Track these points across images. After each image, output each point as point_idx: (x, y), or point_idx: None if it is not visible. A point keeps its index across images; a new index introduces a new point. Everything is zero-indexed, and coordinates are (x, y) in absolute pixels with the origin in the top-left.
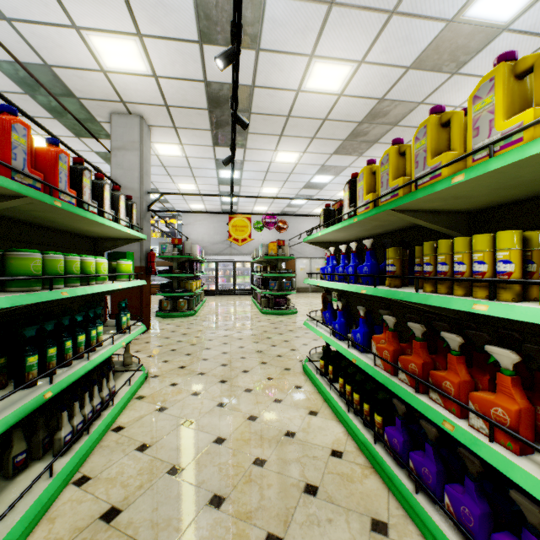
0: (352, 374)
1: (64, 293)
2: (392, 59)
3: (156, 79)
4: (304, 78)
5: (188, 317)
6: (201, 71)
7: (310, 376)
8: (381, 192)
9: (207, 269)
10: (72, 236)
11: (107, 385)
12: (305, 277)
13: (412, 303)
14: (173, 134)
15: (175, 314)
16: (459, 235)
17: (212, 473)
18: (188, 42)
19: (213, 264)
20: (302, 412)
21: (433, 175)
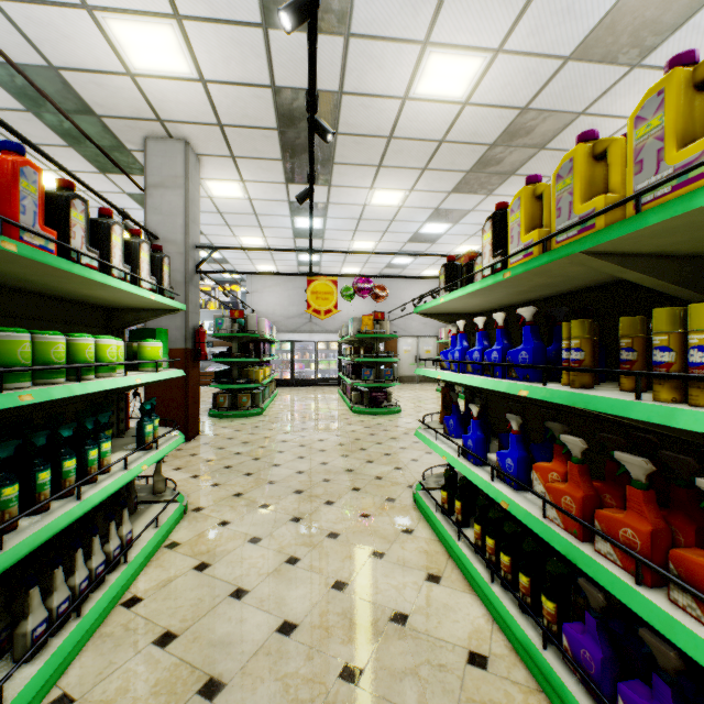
0: (496, 520)
1: (25, 396)
2: (544, 45)
3: (204, 85)
4: (413, 78)
5: (252, 418)
6: (266, 71)
7: (425, 513)
8: (558, 226)
9: (280, 351)
10: (72, 305)
11: (119, 530)
12: (410, 362)
13: (618, 416)
14: (231, 167)
15: (234, 413)
16: (697, 298)
17: (271, 696)
18: (247, 26)
19: (288, 345)
20: (416, 575)
21: (681, 181)
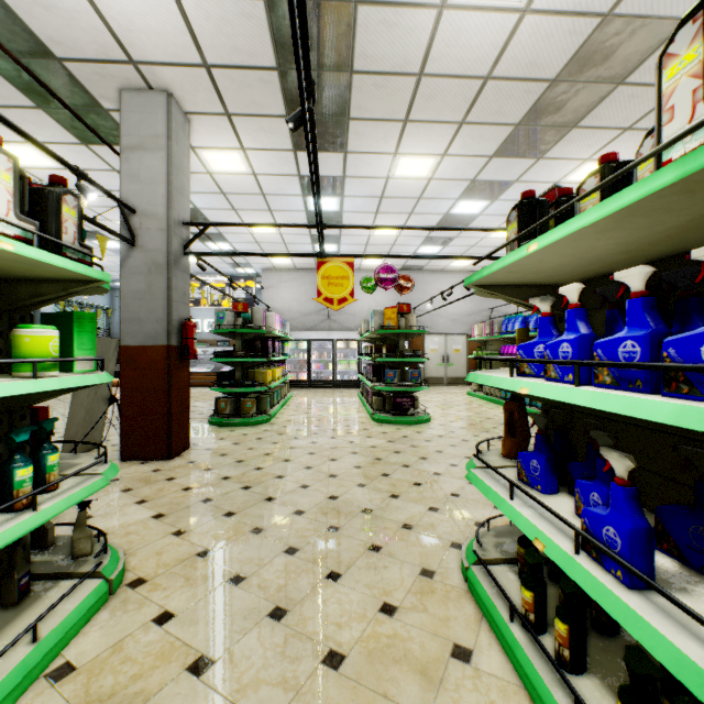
0: None
1: None
2: None
3: (177, 0)
4: None
5: (257, 426)
6: None
7: (487, 613)
8: None
9: (297, 351)
10: None
11: None
12: (437, 362)
13: None
14: (227, 129)
15: (236, 420)
16: None
17: None
18: None
19: (305, 343)
20: None
21: None
